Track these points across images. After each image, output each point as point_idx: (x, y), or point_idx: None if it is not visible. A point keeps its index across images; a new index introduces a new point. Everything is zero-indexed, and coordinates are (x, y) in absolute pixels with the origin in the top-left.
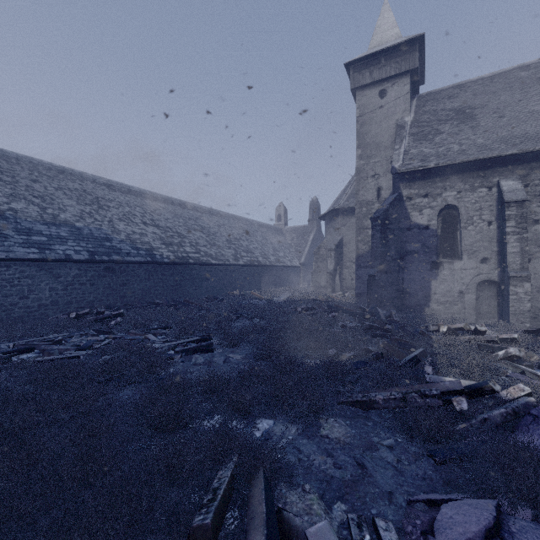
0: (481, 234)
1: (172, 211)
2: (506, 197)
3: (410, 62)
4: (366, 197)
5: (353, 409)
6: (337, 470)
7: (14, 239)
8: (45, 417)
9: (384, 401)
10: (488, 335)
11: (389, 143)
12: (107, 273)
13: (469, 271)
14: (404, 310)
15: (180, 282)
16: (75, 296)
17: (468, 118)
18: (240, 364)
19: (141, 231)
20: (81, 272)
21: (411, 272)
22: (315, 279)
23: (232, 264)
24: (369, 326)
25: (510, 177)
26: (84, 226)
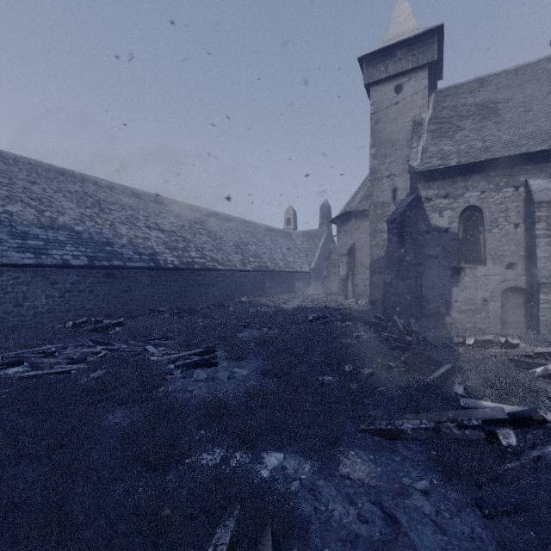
0: (507, 238)
1: (177, 214)
2: (536, 197)
3: (428, 54)
4: (381, 199)
5: (376, 439)
6: (363, 525)
7: (8, 243)
8: (14, 450)
9: (413, 430)
10: (521, 349)
11: (405, 142)
12: (107, 279)
13: (494, 277)
14: (423, 318)
15: (185, 288)
16: (73, 304)
17: (492, 113)
18: (246, 381)
19: (144, 235)
20: (80, 278)
21: (430, 278)
22: (327, 285)
23: (239, 270)
24: (387, 338)
25: (539, 176)
26: (84, 230)
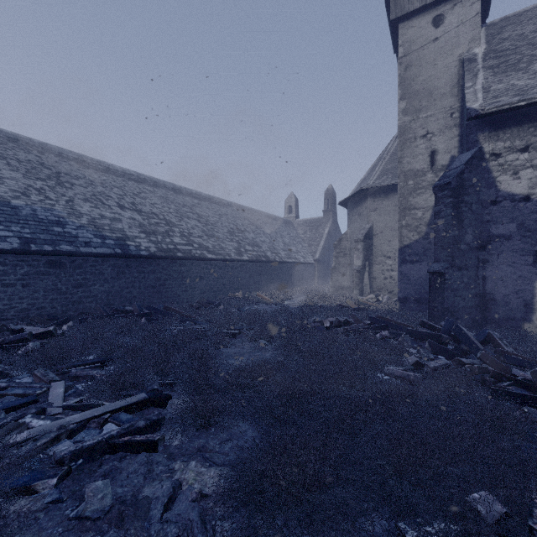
0: None
1: (162, 195)
2: None
3: None
4: (414, 166)
5: None
6: None
7: None
8: None
9: None
10: None
11: (448, 88)
12: (51, 270)
13: None
14: (487, 325)
15: (165, 281)
16: None
17: None
18: (203, 535)
19: (113, 215)
20: (6, 267)
21: (498, 267)
22: (336, 278)
23: (234, 259)
24: (479, 371)
25: None
26: (26, 205)
